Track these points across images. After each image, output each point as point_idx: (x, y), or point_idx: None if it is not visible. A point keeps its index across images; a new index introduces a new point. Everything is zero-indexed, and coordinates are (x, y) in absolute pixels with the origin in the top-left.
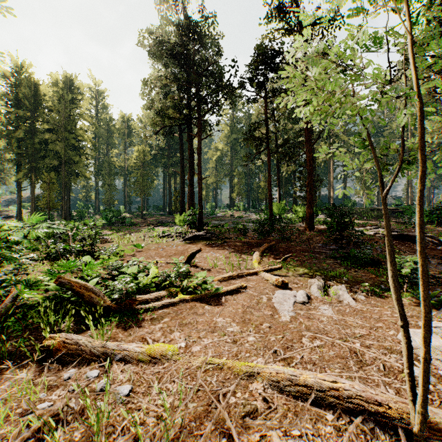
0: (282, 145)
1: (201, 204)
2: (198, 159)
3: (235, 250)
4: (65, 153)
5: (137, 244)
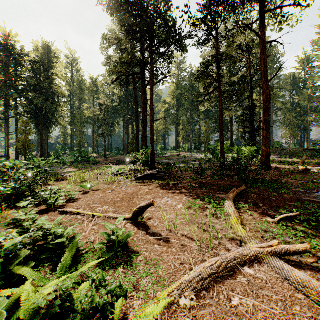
0: (235, 82)
1: (153, 144)
2: (150, 103)
3: (194, 195)
4: (43, 105)
5: (83, 185)
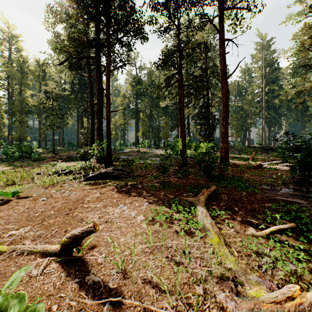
0: (197, 76)
1: (109, 138)
2: (106, 91)
3: (157, 199)
4: None
5: (0, 192)
